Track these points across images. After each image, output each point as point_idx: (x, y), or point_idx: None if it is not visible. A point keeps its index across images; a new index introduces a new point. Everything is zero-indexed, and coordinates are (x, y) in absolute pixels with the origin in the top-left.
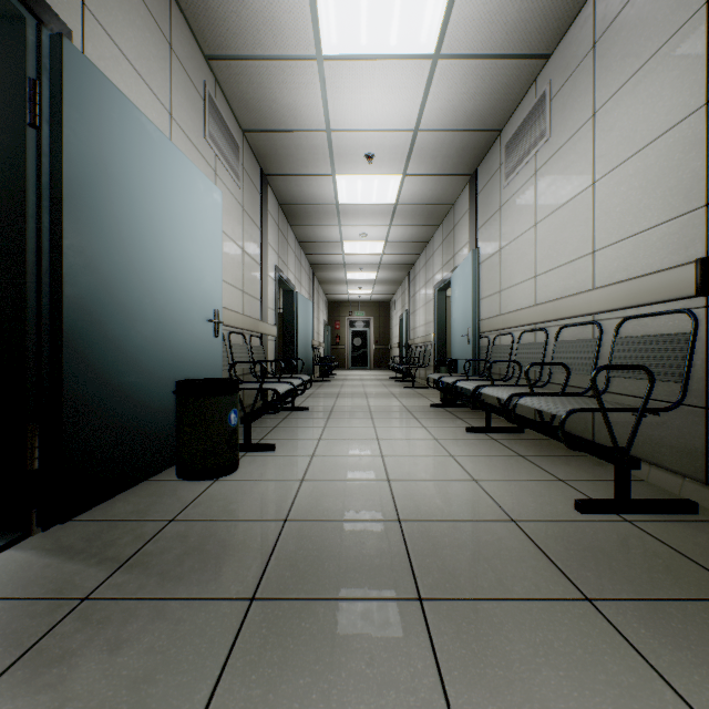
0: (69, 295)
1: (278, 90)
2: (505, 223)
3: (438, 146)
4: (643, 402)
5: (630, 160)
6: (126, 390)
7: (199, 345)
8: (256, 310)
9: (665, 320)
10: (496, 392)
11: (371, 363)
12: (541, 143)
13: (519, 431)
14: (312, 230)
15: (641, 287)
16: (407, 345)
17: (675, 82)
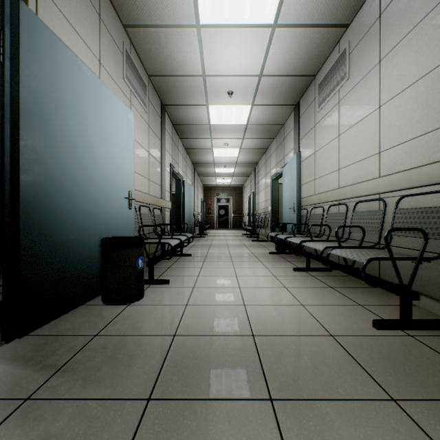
0: (24, 179)
1: (171, 48)
2: (318, 135)
3: (274, 86)
4: (420, 253)
5: (406, 90)
6: (67, 245)
7: (119, 214)
8: (157, 192)
9: (431, 197)
10: (315, 245)
11: (231, 225)
12: (342, 82)
13: (328, 270)
14: (194, 141)
15: (414, 175)
16: (253, 214)
17: (439, 36)
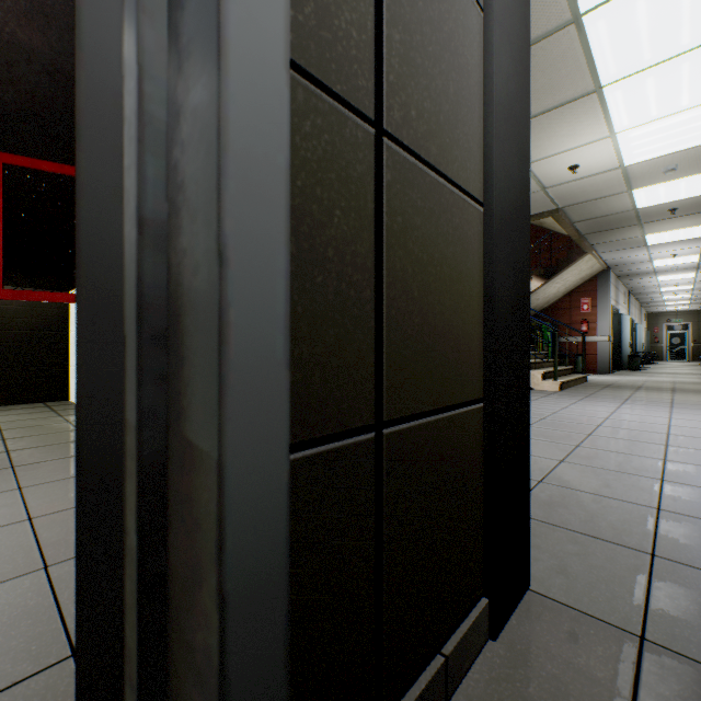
0: (621, 344)
1: (642, 284)
2: None
3: None
4: None
5: None
6: (623, 356)
7: (627, 349)
8: None
9: None
10: None
11: (688, 357)
12: None
13: None
14: (644, 296)
15: None
16: None
17: None
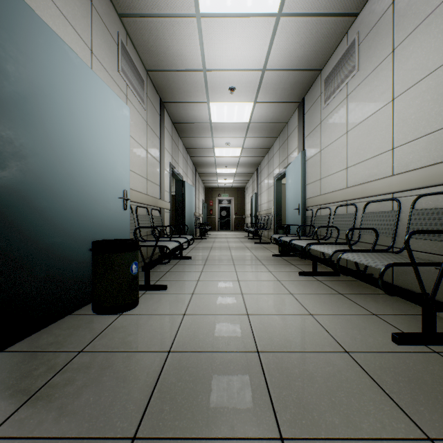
0: None
1: (170, 40)
2: (324, 132)
3: (278, 82)
4: None
5: (424, 80)
6: (51, 249)
7: (112, 215)
8: (156, 192)
9: None
10: (323, 249)
11: (232, 227)
12: (351, 75)
13: (335, 274)
14: (194, 141)
15: (434, 172)
16: (255, 215)
17: None
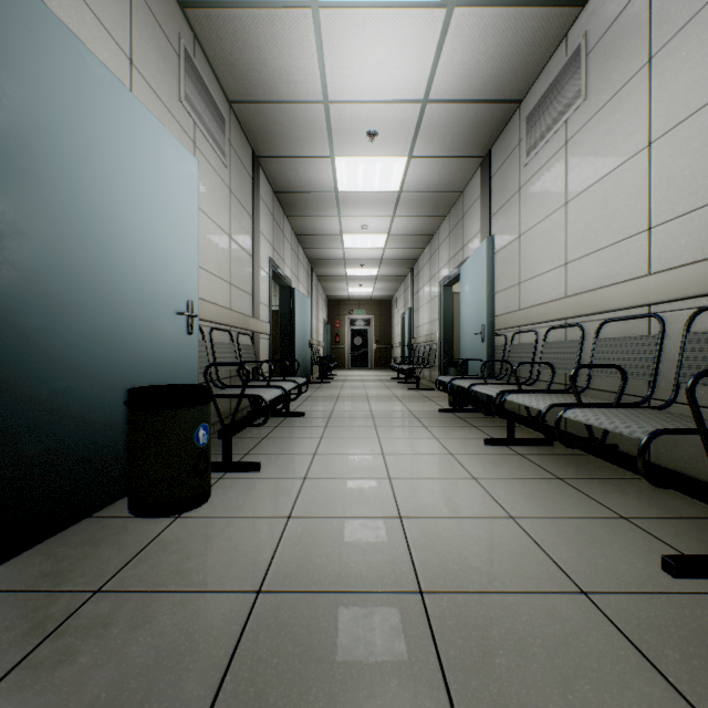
0: None
1: (267, 49)
2: (526, 205)
3: (448, 122)
4: None
5: (707, 107)
6: (51, 403)
7: (166, 343)
8: (246, 305)
9: None
10: (529, 401)
11: (372, 363)
12: (574, 107)
13: (547, 444)
14: (310, 222)
15: None
16: (409, 344)
17: None
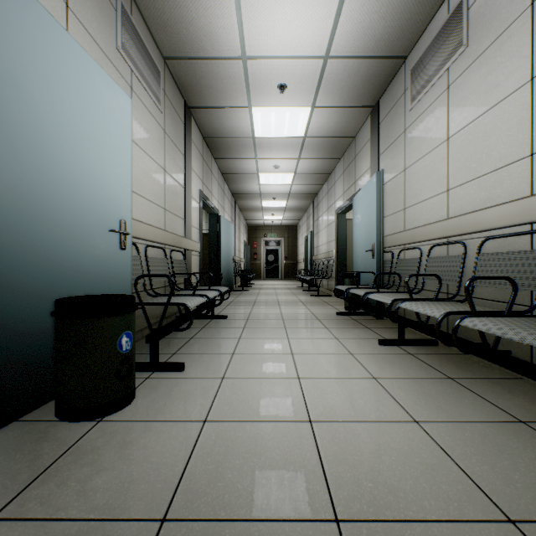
0: None
1: (194, 8)
2: (411, 143)
3: (345, 76)
4: None
5: None
6: None
7: (99, 257)
8: (179, 228)
9: None
10: (423, 309)
11: (282, 275)
12: (456, 55)
13: (432, 344)
14: (233, 163)
15: None
16: (311, 260)
17: None
